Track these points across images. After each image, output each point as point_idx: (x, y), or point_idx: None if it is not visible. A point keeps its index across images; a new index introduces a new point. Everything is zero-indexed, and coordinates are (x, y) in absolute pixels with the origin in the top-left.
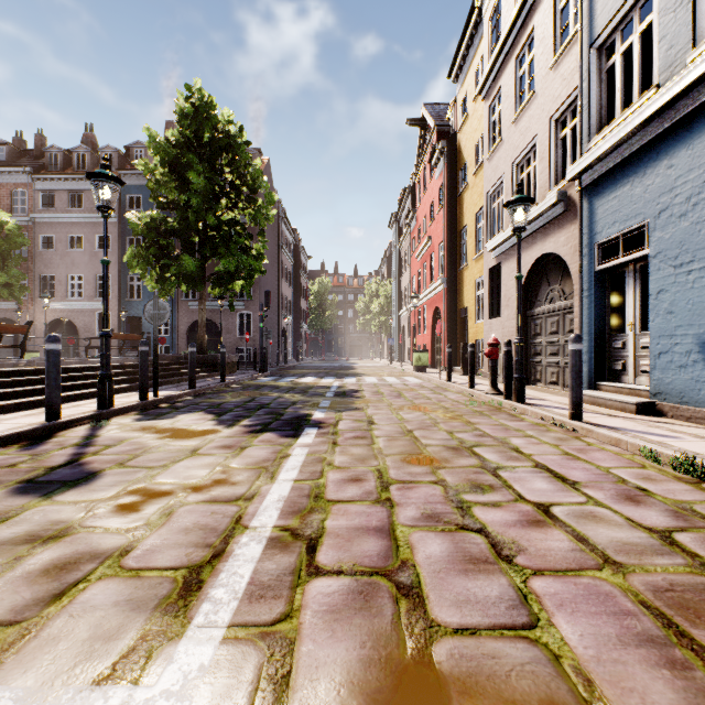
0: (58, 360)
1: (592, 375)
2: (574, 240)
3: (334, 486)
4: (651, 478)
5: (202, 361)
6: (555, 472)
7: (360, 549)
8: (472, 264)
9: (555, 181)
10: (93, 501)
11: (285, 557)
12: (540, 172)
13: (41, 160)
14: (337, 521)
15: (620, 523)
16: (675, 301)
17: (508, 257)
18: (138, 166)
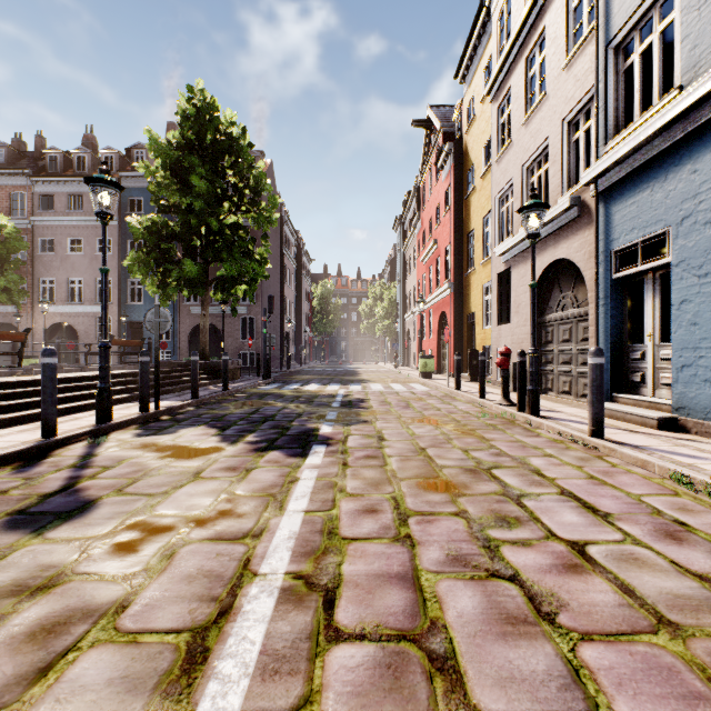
0: (55, 375)
1: (608, 386)
2: (588, 246)
3: (348, 519)
4: (688, 509)
5: (204, 368)
6: (583, 500)
7: (383, 603)
8: (479, 269)
9: (568, 185)
10: (87, 539)
11: (300, 616)
12: (552, 175)
13: (40, 162)
14: (355, 566)
15: (666, 569)
16: (700, 312)
17: (518, 262)
18: (139, 169)
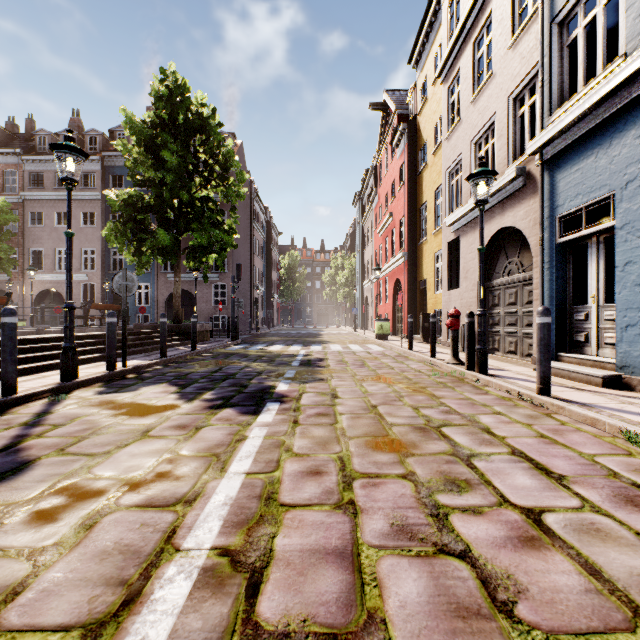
0: (14, 334)
1: (553, 346)
2: (533, 214)
3: (290, 482)
4: None
5: (176, 330)
6: (535, 461)
7: (315, 589)
8: (431, 239)
9: (514, 157)
10: (7, 506)
11: (217, 606)
12: (498, 149)
13: (31, 142)
14: (289, 538)
15: (633, 542)
16: None
17: (466, 231)
18: (117, 147)
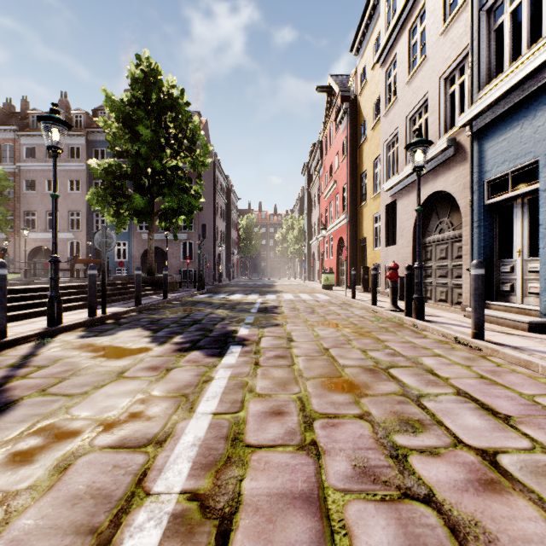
0: (4, 284)
1: None
2: (462, 179)
3: (254, 422)
4: None
5: (150, 281)
6: (480, 401)
7: (285, 538)
8: (370, 202)
9: (445, 130)
10: None
11: None
12: (431, 123)
13: (25, 120)
14: (256, 482)
15: None
16: None
17: (402, 195)
18: (99, 123)
